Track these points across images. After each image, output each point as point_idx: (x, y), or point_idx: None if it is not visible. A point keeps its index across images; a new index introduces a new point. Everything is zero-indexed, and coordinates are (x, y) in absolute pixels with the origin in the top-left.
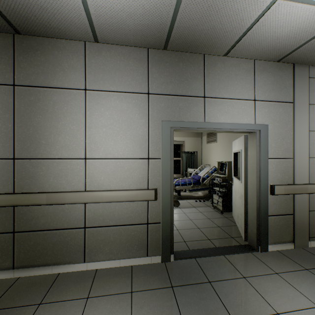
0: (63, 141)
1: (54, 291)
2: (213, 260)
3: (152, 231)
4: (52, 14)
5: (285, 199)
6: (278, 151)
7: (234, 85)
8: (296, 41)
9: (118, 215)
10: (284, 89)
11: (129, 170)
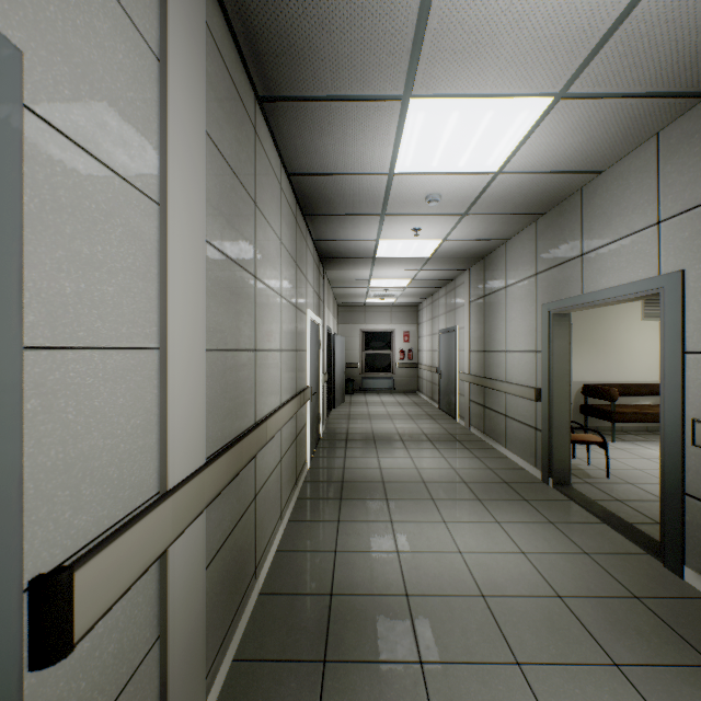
0: (498, 336)
1: (477, 449)
2: (578, 511)
3: (538, 440)
4: (473, 248)
5: None
6: None
7: (620, 213)
8: (615, 114)
9: (519, 411)
10: None
11: (525, 364)
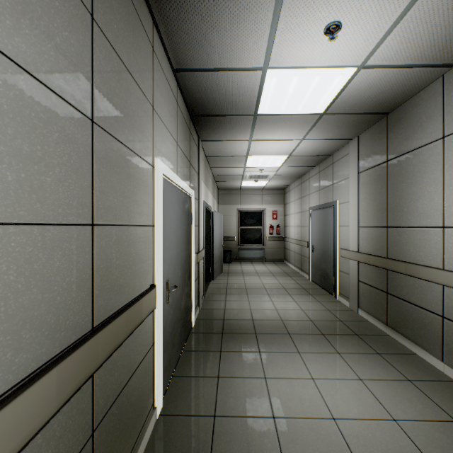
0: (420, 207)
1: (394, 357)
2: None
3: None
4: (389, 90)
5: None
6: None
7: None
8: None
9: None
10: None
11: None
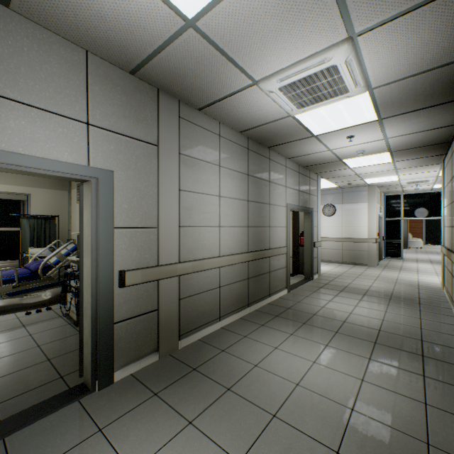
0: None
1: None
2: None
3: None
4: None
5: (146, 290)
6: (135, 216)
7: (37, 81)
8: (138, 41)
9: None
10: (144, 122)
11: None
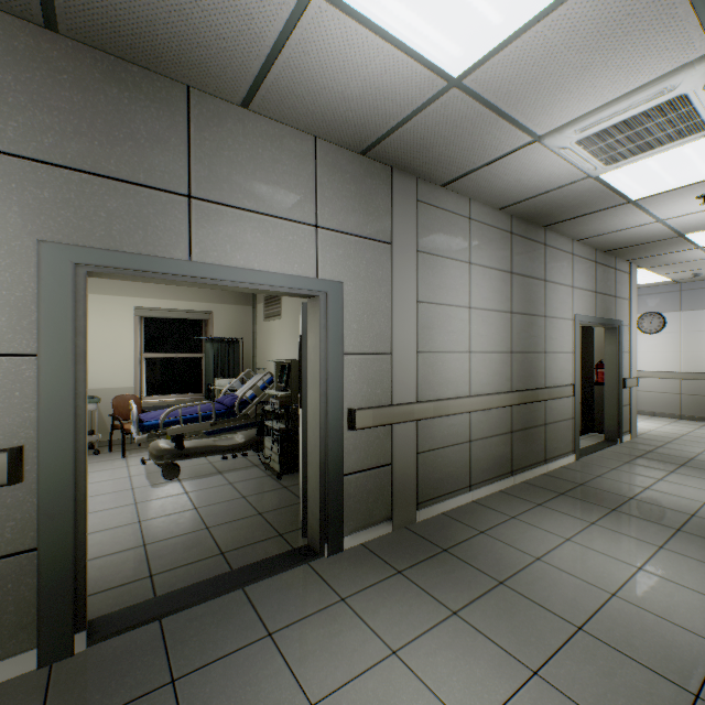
0: None
1: None
2: (212, 609)
3: (2, 582)
4: None
5: (378, 436)
6: (365, 339)
7: (270, 184)
8: (380, 116)
9: None
10: (375, 215)
11: None
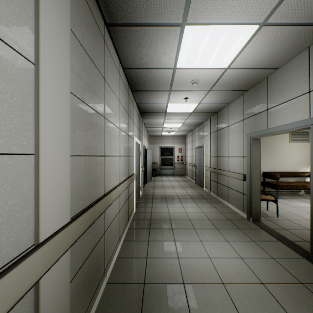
0: (224, 149)
1: (214, 203)
2: (266, 235)
3: (244, 199)
4: (212, 108)
5: None
6: None
7: (288, 88)
8: (289, 35)
9: (235, 185)
10: None
11: (238, 162)
